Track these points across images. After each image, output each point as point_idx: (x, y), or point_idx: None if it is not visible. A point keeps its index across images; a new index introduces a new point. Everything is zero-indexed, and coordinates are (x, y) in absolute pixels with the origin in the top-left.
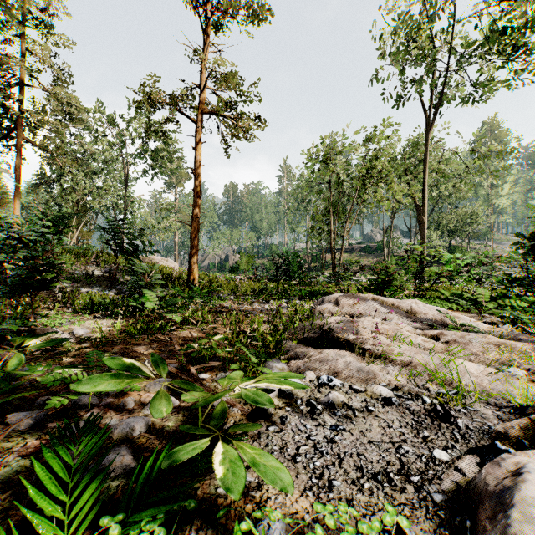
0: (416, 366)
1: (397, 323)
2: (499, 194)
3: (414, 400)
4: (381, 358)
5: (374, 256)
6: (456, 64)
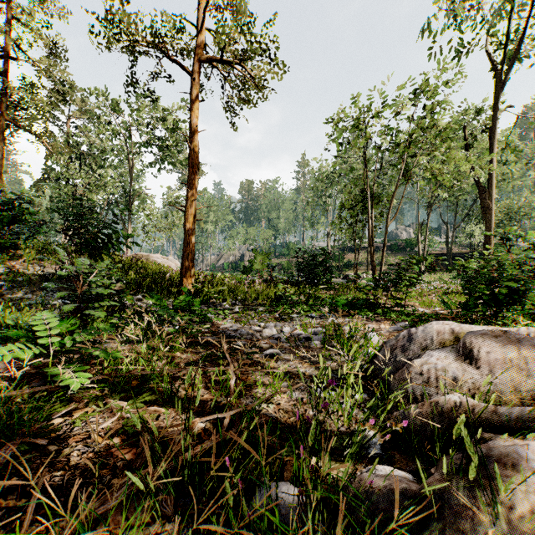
0: None
1: None
2: None
3: None
4: None
5: (403, 254)
6: None
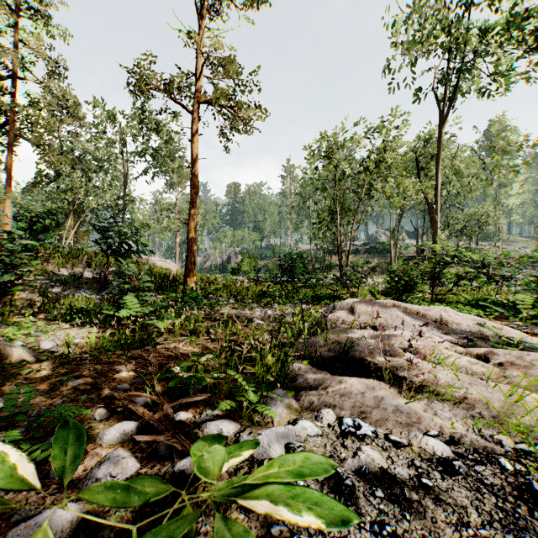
0: (472, 403)
1: (431, 337)
2: (508, 193)
3: (486, 465)
4: (422, 390)
5: (380, 257)
6: (472, 52)
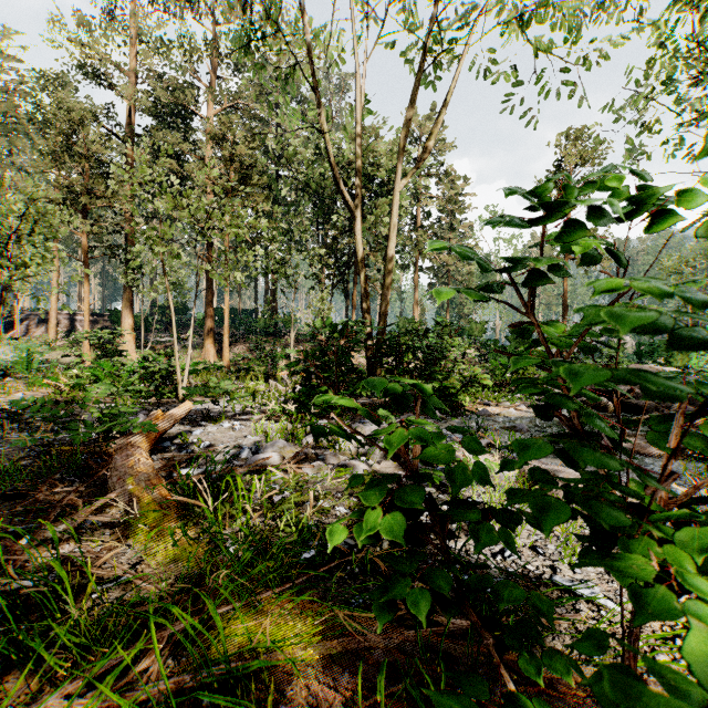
0: None
1: None
2: None
3: None
4: None
5: None
6: None
